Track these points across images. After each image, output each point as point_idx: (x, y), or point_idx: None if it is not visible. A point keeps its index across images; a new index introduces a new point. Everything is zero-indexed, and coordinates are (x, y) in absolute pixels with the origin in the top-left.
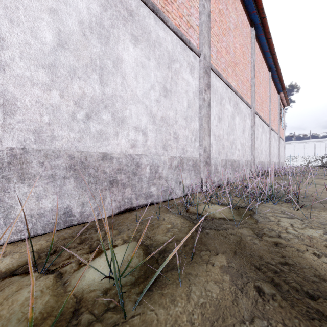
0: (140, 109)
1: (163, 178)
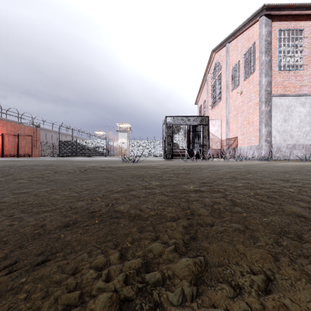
0: None
1: None
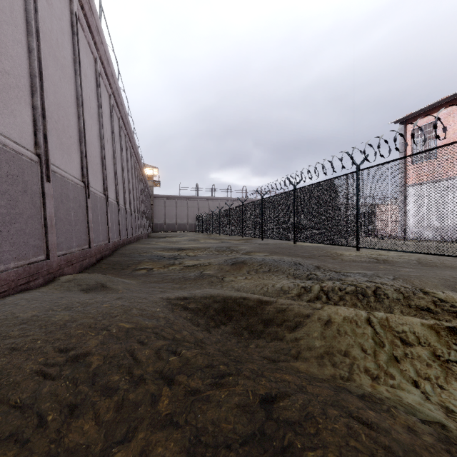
0: None
1: None
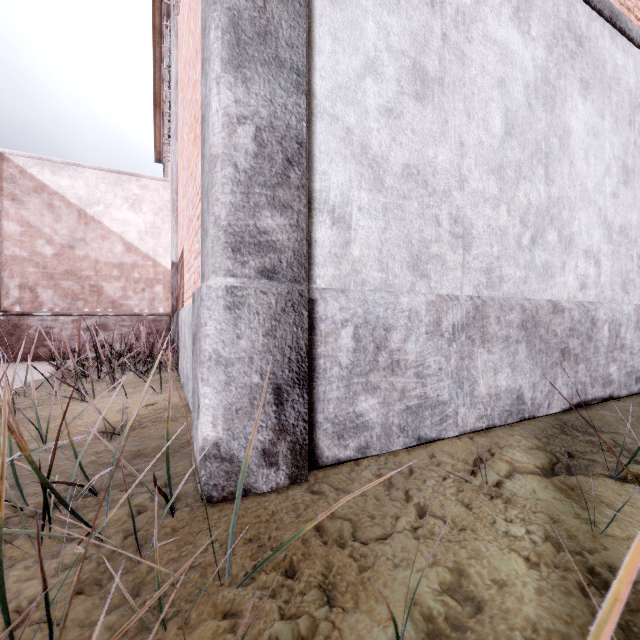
0: (590, 216)
1: (626, 348)
